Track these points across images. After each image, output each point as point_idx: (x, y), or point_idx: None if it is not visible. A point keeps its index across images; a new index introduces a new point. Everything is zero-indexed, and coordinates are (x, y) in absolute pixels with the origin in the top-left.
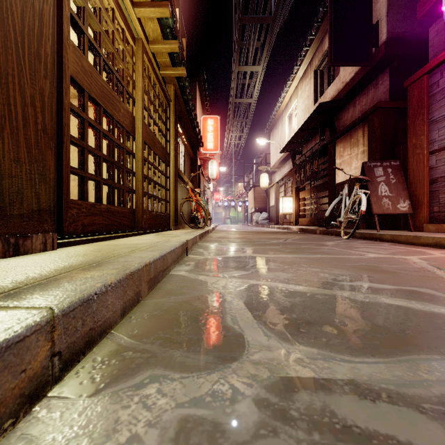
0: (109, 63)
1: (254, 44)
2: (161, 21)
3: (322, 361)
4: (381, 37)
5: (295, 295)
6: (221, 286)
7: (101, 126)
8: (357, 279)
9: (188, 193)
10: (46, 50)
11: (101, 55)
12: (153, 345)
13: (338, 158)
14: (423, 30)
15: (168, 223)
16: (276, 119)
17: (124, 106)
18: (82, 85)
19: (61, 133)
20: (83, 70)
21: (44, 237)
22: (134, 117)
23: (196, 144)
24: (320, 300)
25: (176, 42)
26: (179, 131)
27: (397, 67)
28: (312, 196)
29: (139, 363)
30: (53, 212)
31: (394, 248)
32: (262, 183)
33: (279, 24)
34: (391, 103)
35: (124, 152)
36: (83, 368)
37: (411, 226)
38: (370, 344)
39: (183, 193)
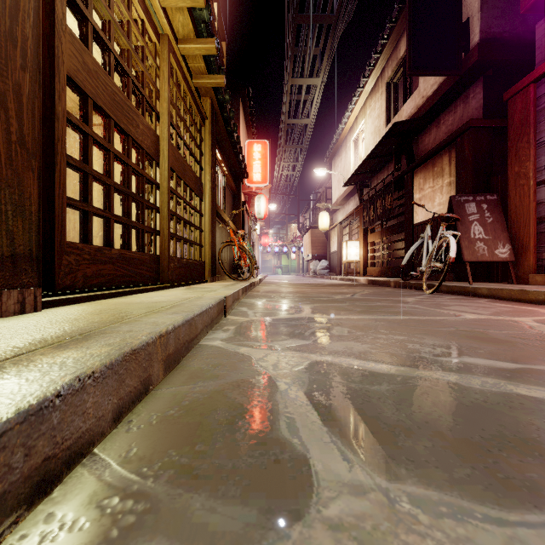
0: (123, 63)
1: (312, 50)
2: (193, 13)
3: (453, 522)
4: (472, 38)
5: (379, 379)
6: (271, 364)
7: (111, 145)
8: (462, 353)
9: (229, 236)
10: (25, 30)
11: (112, 50)
12: (156, 481)
13: (418, 192)
14: (526, 30)
15: (203, 273)
16: (338, 144)
17: (143, 121)
18: (84, 88)
19: (53, 152)
20: (85, 68)
21: (20, 294)
22: (158, 136)
23: (239, 174)
24: (417, 388)
25: (213, 40)
26: (217, 157)
27: (493, 76)
28: (384, 240)
29: (125, 526)
30: (35, 258)
31: (495, 306)
32: (321, 224)
33: (342, 25)
34: (485, 121)
35: (144, 181)
36: (20, 542)
37: (513, 277)
38: (523, 479)
39: (223, 236)
